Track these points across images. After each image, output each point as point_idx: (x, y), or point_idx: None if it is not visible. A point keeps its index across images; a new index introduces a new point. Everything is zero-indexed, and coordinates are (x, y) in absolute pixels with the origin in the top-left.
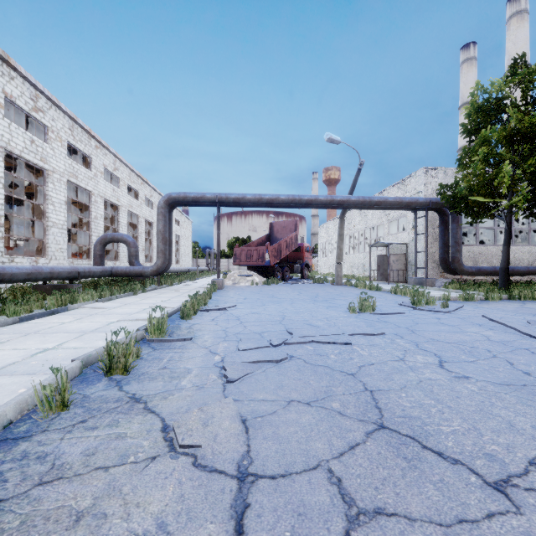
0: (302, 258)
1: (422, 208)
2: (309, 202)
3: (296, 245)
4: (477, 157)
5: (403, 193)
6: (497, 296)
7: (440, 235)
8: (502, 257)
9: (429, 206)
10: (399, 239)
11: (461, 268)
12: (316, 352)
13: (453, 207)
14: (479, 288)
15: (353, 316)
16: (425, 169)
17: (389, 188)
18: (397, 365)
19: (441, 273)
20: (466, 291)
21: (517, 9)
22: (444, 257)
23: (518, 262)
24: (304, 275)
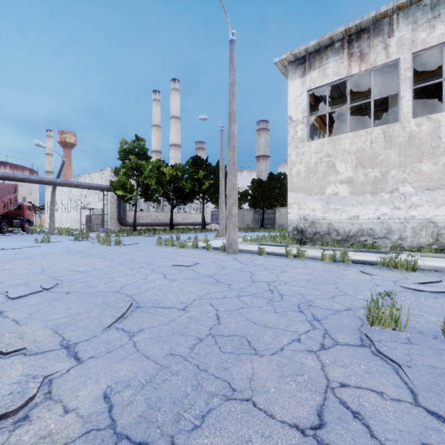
0: (23, 215)
1: (106, 190)
2: (23, 179)
3: (15, 205)
4: (122, 173)
5: (101, 178)
6: (122, 235)
7: (118, 205)
8: (134, 218)
9: (108, 190)
10: (100, 206)
11: (126, 223)
12: (4, 250)
13: (116, 193)
14: (125, 232)
15: (35, 244)
16: (111, 168)
17: (95, 173)
18: (32, 250)
19: (120, 226)
20: (107, 233)
21: (175, 87)
22: (119, 217)
23: (159, 220)
24: (25, 229)
